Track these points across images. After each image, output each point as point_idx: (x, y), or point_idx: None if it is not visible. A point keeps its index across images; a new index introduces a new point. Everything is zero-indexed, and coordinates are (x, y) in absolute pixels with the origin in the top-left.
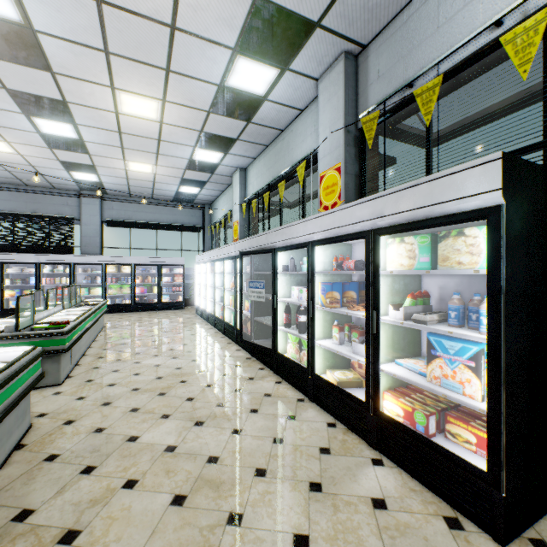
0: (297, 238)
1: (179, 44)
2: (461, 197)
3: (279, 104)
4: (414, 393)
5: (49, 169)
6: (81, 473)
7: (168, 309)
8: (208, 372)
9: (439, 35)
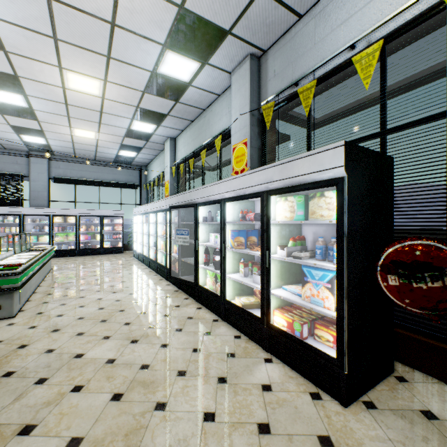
0: (213, 195)
1: (119, 38)
2: (321, 170)
3: (201, 89)
4: (295, 310)
5: (0, 132)
6: (35, 383)
7: (109, 253)
8: (143, 302)
9: (316, 50)
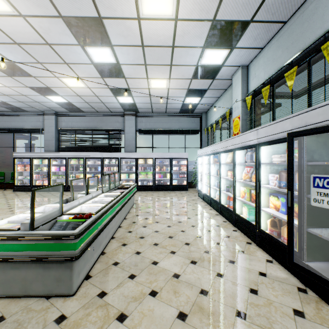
0: None
1: None
2: None
3: None
4: None
5: (106, 97)
6: None
7: (176, 190)
8: (255, 321)
9: None
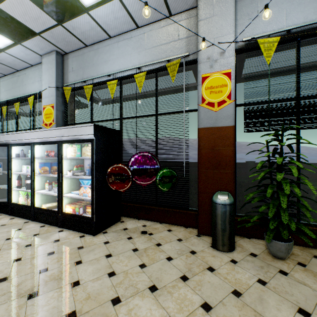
0: (25, 140)
1: None
2: (85, 134)
3: (15, 57)
4: (78, 203)
5: None
6: None
7: None
8: None
9: (94, 68)
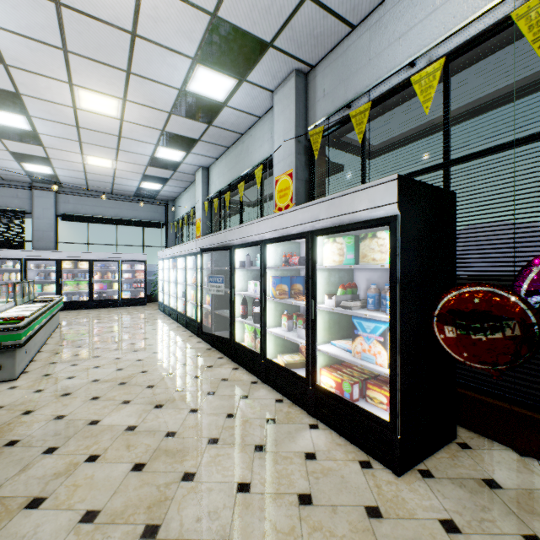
0: (251, 236)
1: (140, 50)
2: (372, 207)
3: (239, 111)
4: (345, 368)
5: None
6: (44, 453)
7: (129, 306)
8: (169, 362)
9: (371, 66)
